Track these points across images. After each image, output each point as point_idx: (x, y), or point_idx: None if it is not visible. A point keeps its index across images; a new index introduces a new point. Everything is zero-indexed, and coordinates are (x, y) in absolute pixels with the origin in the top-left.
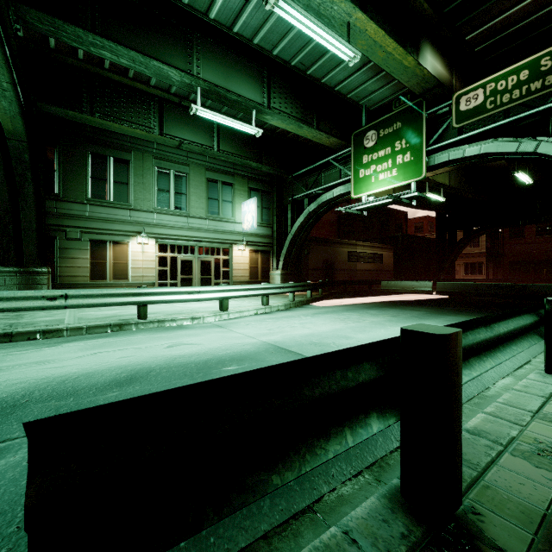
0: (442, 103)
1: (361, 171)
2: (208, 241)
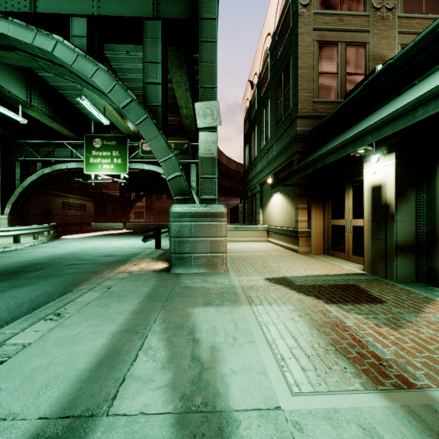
0: (135, 141)
1: (91, 159)
2: None
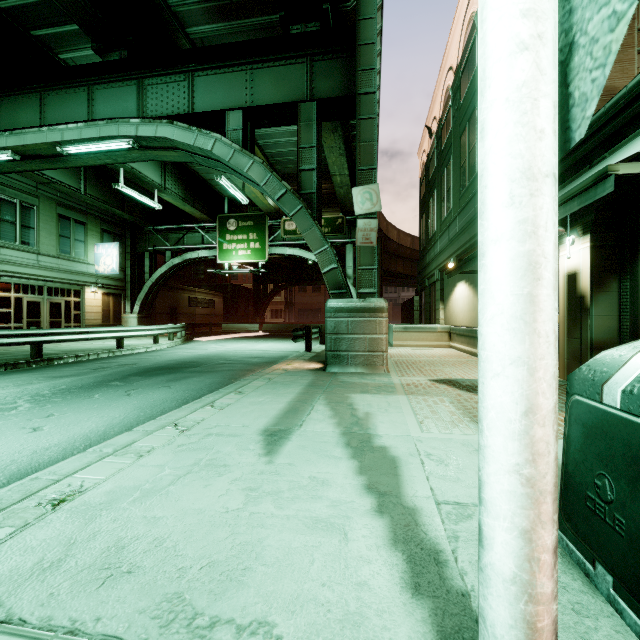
0: (276, 219)
1: (225, 245)
2: (60, 282)
